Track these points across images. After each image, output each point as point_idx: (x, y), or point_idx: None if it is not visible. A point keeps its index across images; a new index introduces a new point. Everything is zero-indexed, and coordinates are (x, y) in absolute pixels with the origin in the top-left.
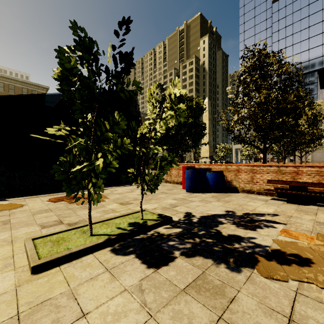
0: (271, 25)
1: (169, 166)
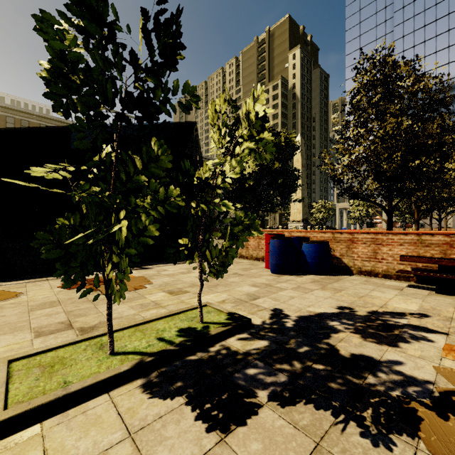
0: (392, 29)
1: (246, 235)
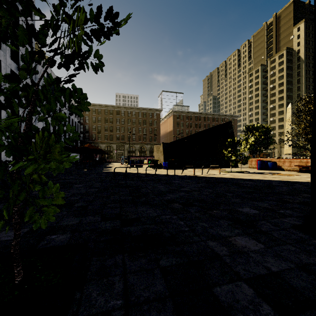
0: None
1: (248, 159)
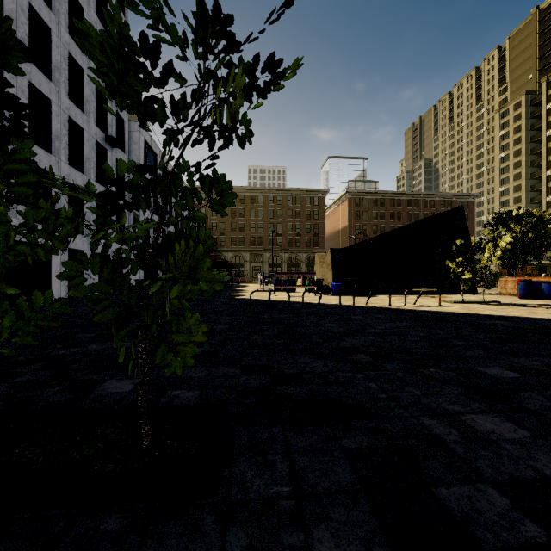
0: None
1: (499, 277)
